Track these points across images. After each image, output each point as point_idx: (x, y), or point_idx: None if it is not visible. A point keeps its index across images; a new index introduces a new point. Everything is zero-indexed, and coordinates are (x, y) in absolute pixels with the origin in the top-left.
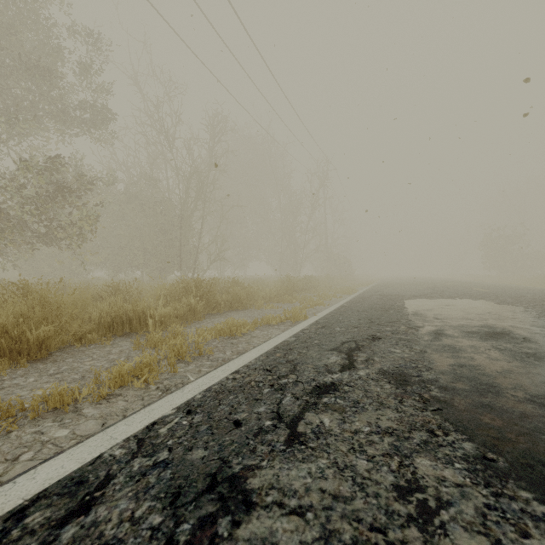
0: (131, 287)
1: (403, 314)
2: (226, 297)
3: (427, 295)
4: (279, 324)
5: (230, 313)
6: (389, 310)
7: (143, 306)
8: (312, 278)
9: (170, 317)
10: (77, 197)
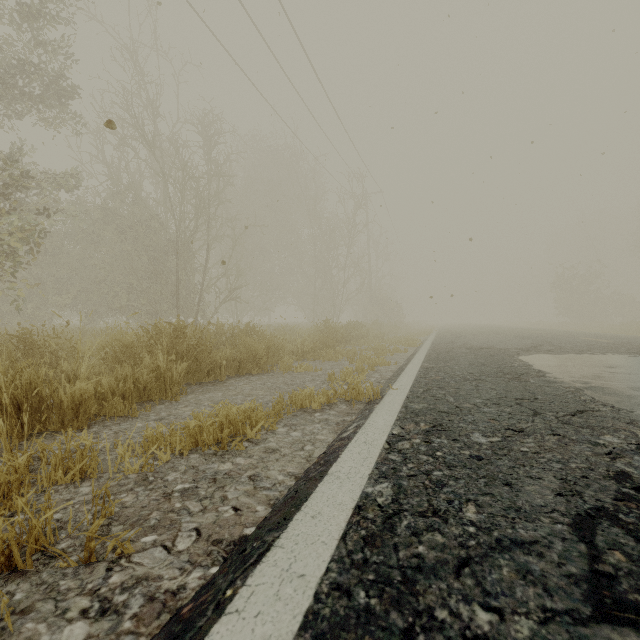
0: (57, 337)
1: (568, 388)
2: (232, 353)
3: (537, 347)
4: (325, 408)
5: (236, 381)
6: (524, 377)
7: (31, 379)
8: (357, 325)
9: (106, 396)
10: (5, 198)
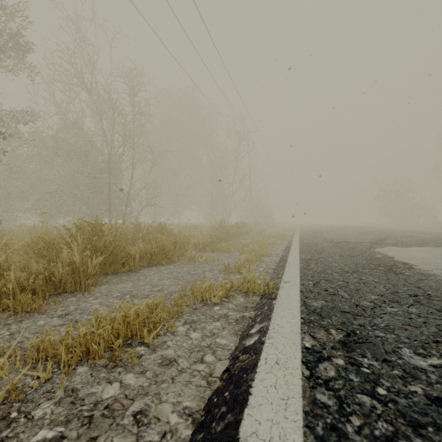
0: None
1: None
2: (145, 247)
3: (383, 241)
4: (224, 301)
5: (147, 271)
6: (396, 269)
7: None
8: (243, 224)
9: (14, 292)
10: None
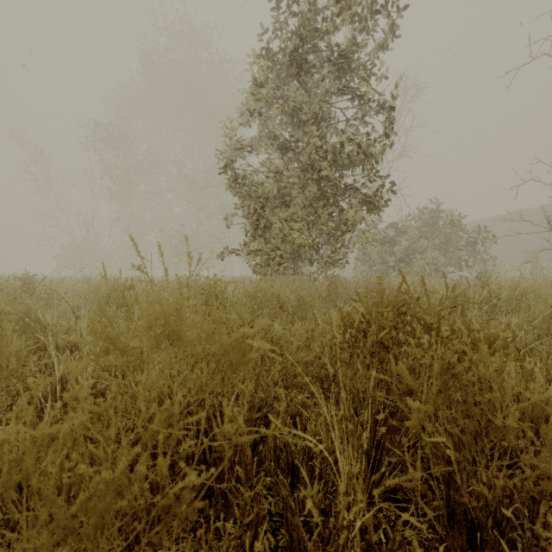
0: None
1: None
2: None
3: None
4: None
5: None
6: None
7: None
8: None
9: None
10: None
